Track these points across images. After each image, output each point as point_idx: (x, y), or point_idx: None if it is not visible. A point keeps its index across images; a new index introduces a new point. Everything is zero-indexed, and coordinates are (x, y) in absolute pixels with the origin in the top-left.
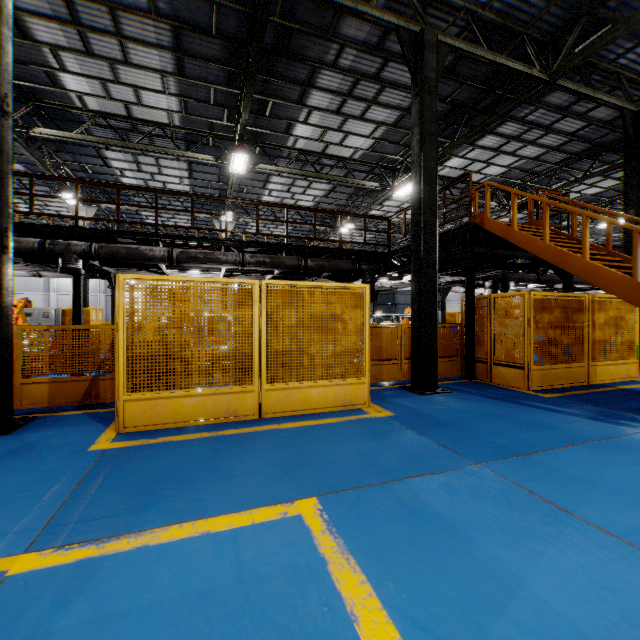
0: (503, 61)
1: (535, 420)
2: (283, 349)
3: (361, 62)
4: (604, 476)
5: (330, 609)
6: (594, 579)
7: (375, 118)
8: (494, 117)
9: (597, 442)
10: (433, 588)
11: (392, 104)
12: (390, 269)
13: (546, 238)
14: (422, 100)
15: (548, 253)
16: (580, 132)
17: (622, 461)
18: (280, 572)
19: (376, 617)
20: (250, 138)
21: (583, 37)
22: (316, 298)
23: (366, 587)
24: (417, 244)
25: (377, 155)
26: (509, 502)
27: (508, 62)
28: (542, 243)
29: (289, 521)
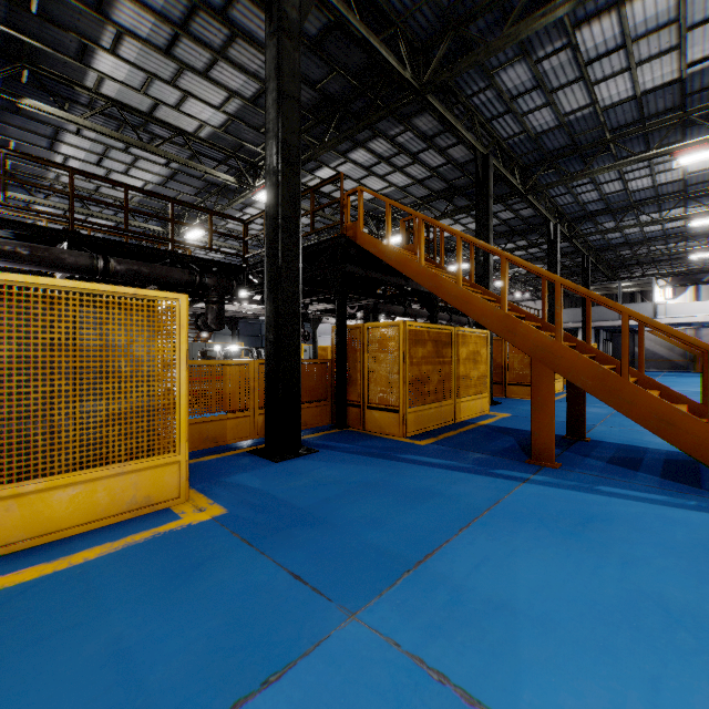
0: (377, 46)
1: (418, 485)
2: None
3: None
4: (519, 585)
5: None
6: None
7: (226, 82)
8: (367, 121)
9: (489, 512)
10: None
11: (248, 68)
12: (247, 288)
13: (422, 259)
14: (280, 44)
15: (424, 277)
16: (440, 169)
17: (525, 543)
18: None
19: None
20: (6, 48)
21: (449, 58)
22: (66, 311)
23: None
24: (273, 247)
25: (232, 140)
26: None
27: (382, 50)
28: (418, 265)
29: None
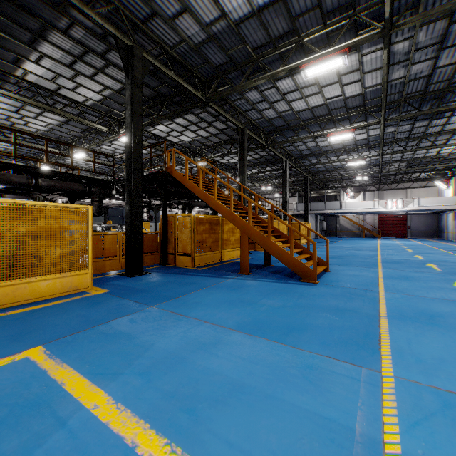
0: (182, 82)
1: (189, 281)
2: (12, 253)
3: (89, 40)
4: (206, 299)
5: (47, 387)
6: (183, 335)
7: (103, 82)
8: (181, 110)
9: (211, 286)
10: (111, 360)
11: (116, 78)
12: (115, 193)
13: (200, 186)
14: (132, 90)
15: (201, 194)
16: (224, 130)
17: (216, 292)
18: (11, 385)
19: (76, 380)
20: None
21: (220, 85)
22: (45, 214)
23: (72, 372)
24: (129, 181)
25: (106, 107)
26: (161, 318)
27: (185, 84)
28: (199, 189)
29: (18, 362)
